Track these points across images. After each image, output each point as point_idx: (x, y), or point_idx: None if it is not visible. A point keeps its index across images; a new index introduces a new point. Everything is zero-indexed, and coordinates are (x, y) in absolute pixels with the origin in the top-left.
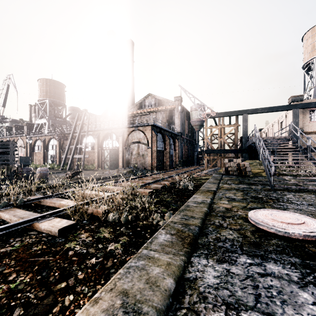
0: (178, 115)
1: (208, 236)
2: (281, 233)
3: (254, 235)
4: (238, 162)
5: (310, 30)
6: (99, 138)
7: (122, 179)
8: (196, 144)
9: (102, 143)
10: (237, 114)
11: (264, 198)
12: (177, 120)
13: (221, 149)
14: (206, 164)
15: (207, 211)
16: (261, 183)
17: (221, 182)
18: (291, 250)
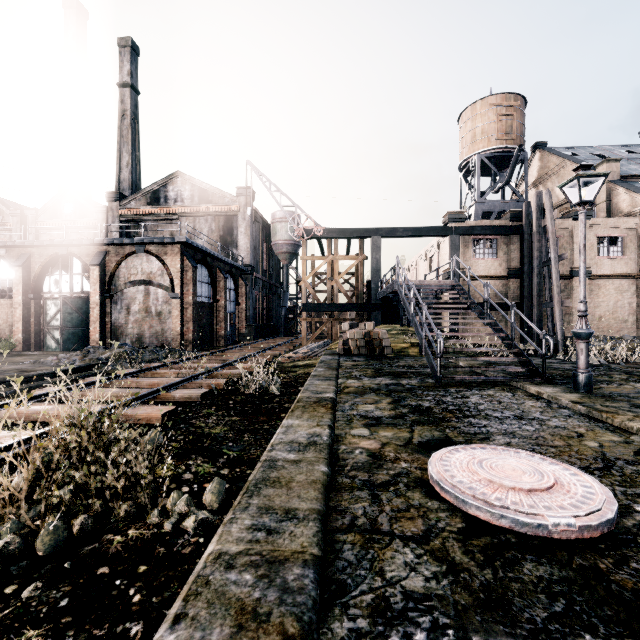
0: (246, 228)
1: (350, 602)
2: (527, 530)
3: (473, 555)
4: (368, 329)
5: (470, 108)
6: (29, 266)
7: (91, 378)
8: (284, 293)
9: (39, 281)
10: (363, 235)
11: (437, 410)
12: (242, 238)
13: (334, 304)
14: (305, 334)
15: (327, 474)
16: (415, 371)
17: (341, 375)
18: (587, 603)
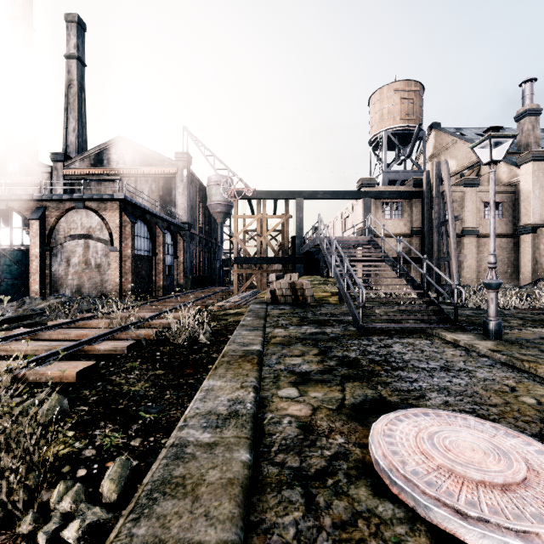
0: (183, 189)
1: None
2: None
3: None
4: (293, 279)
5: (378, 91)
6: None
7: (17, 330)
8: (219, 248)
9: None
10: (288, 196)
11: (364, 362)
12: (180, 198)
13: (263, 257)
14: (236, 284)
15: (248, 465)
16: (337, 319)
17: (268, 324)
18: None
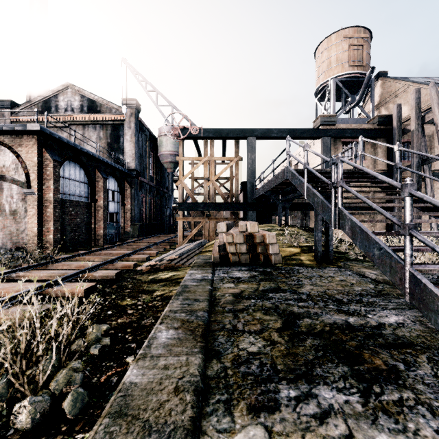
0: (131, 136)
1: None
2: None
3: None
4: (250, 230)
5: (326, 40)
6: None
7: None
8: (169, 196)
9: None
10: (238, 135)
11: None
12: (128, 145)
13: (210, 203)
14: (181, 233)
15: None
16: (368, 326)
17: (211, 363)
18: None
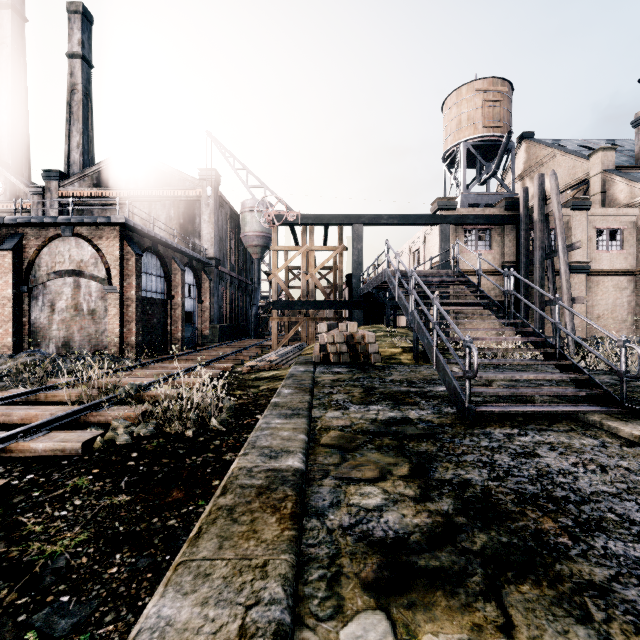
0: (209, 216)
1: None
2: None
3: None
4: (350, 330)
5: (455, 93)
6: None
7: None
8: (255, 290)
9: None
10: (342, 222)
11: (509, 502)
12: (206, 227)
13: (310, 301)
14: (275, 336)
15: None
16: (420, 391)
17: (316, 401)
18: None
